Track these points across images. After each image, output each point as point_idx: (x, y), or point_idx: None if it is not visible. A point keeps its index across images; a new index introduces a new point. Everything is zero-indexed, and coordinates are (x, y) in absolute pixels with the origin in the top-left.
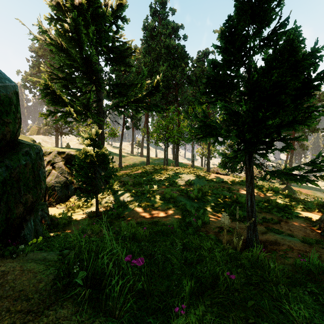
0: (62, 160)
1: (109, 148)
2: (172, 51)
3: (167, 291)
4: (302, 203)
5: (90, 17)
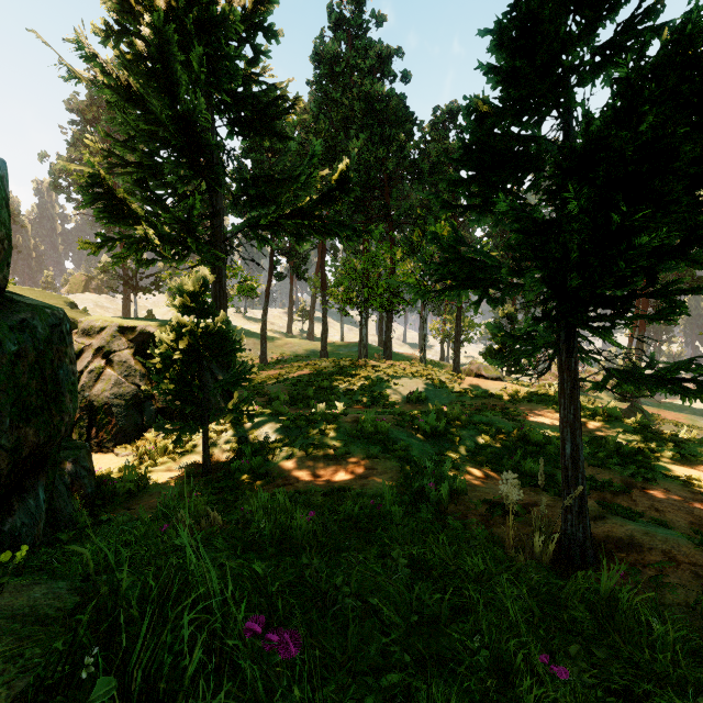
0: (129, 345)
1: (239, 320)
2: (378, 106)
3: None
4: (676, 445)
5: (194, 27)
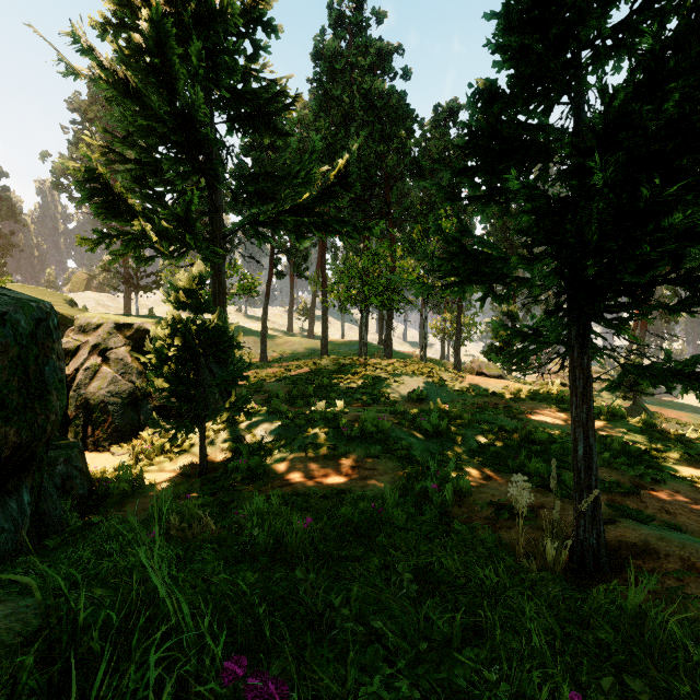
0: (126, 342)
1: (240, 319)
2: (379, 103)
3: None
4: (684, 444)
5: (192, 21)
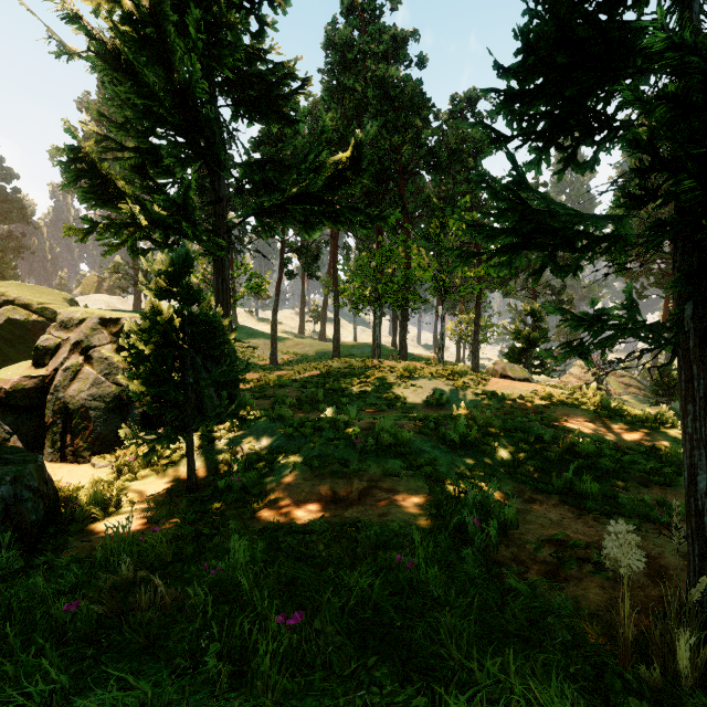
0: (111, 340)
1: (250, 321)
2: (393, 92)
3: None
4: None
5: None
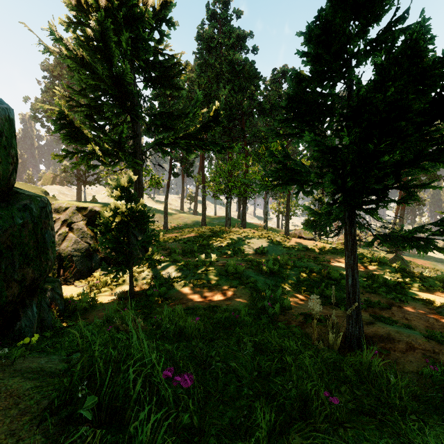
0: (83, 218)
1: (150, 202)
2: (238, 68)
3: (230, 426)
4: (421, 280)
5: (123, 20)
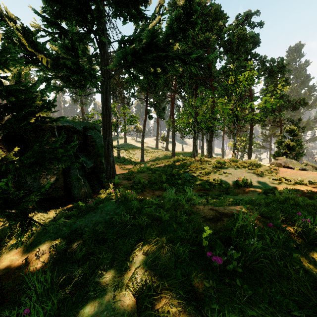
0: None
1: (133, 142)
2: (205, 11)
3: None
4: None
5: None
